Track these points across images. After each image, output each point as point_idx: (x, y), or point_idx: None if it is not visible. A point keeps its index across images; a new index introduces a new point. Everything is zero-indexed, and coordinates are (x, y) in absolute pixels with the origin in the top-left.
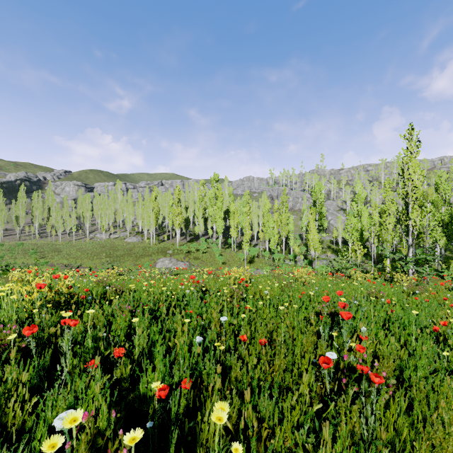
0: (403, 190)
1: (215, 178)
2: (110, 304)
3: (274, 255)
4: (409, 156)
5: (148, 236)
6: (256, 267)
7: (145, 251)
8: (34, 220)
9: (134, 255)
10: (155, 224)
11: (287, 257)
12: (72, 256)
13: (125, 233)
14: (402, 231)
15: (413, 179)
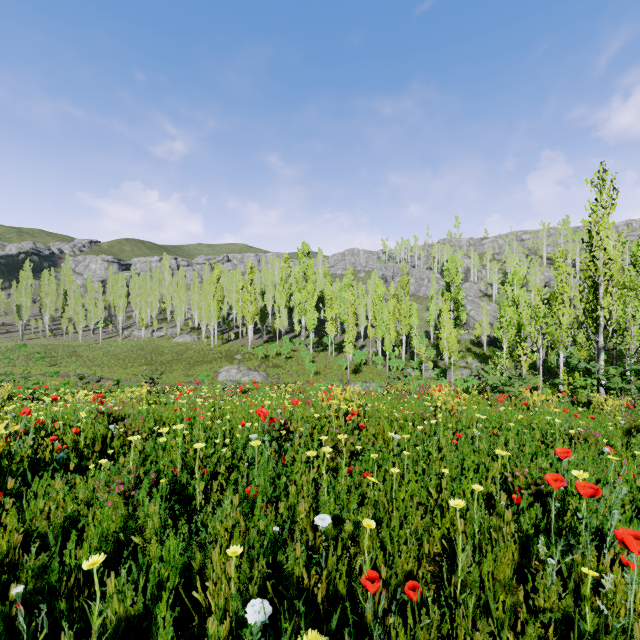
0: (589, 265)
1: (304, 250)
2: (111, 461)
3: (391, 361)
4: (600, 211)
5: (207, 333)
6: (364, 379)
7: (202, 356)
8: (43, 311)
9: (187, 362)
10: (217, 317)
11: (408, 364)
12: (96, 363)
13: (175, 330)
14: (588, 327)
15: (604, 247)
